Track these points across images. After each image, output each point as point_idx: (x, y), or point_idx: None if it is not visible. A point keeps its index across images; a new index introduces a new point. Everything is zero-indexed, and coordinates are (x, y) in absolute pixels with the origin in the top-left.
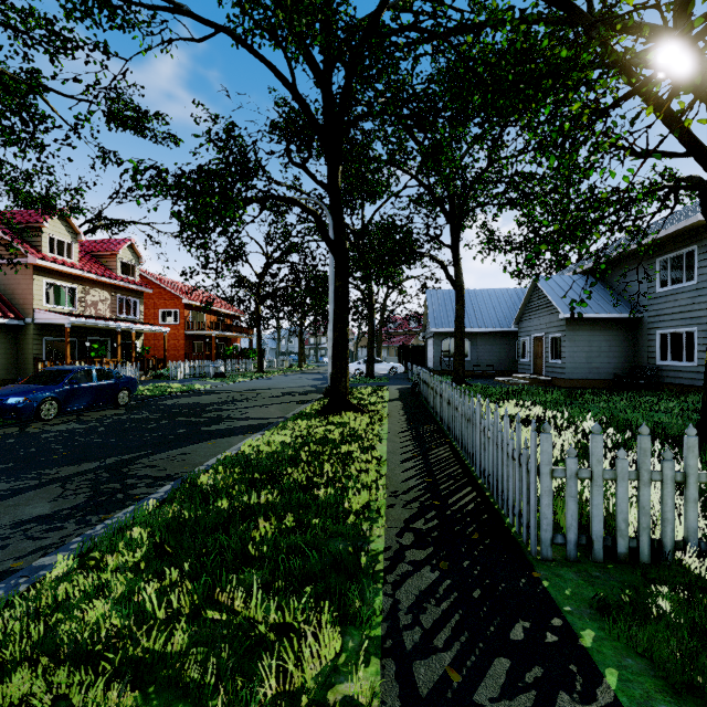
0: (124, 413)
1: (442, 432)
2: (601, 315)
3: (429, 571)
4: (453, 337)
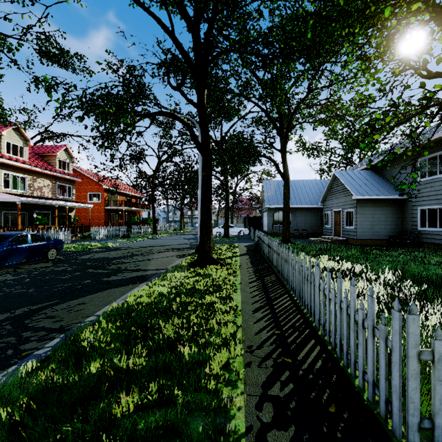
0: (50, 266)
1: (280, 282)
2: (380, 196)
3: None
4: (280, 211)
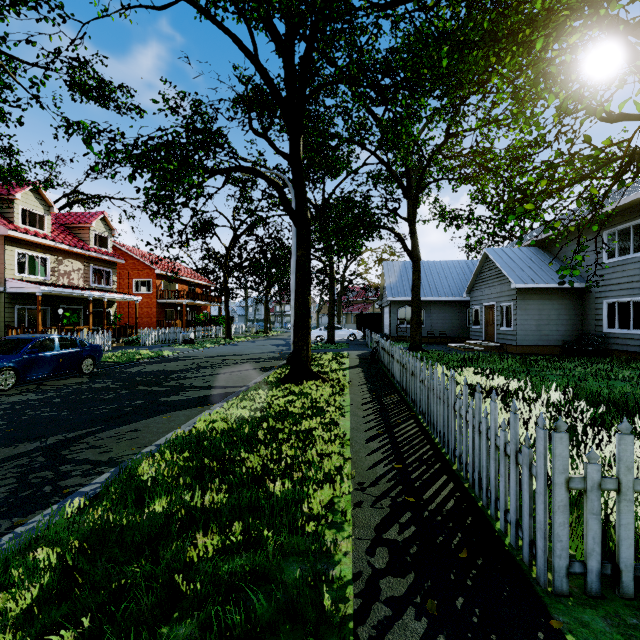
0: (86, 382)
1: (405, 404)
2: (551, 285)
3: (413, 618)
4: (408, 305)
